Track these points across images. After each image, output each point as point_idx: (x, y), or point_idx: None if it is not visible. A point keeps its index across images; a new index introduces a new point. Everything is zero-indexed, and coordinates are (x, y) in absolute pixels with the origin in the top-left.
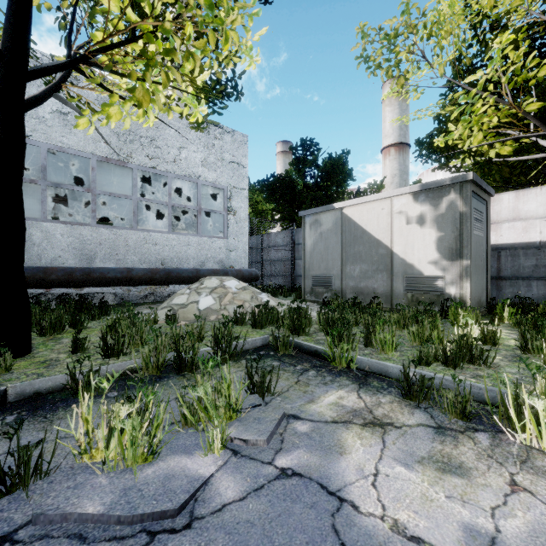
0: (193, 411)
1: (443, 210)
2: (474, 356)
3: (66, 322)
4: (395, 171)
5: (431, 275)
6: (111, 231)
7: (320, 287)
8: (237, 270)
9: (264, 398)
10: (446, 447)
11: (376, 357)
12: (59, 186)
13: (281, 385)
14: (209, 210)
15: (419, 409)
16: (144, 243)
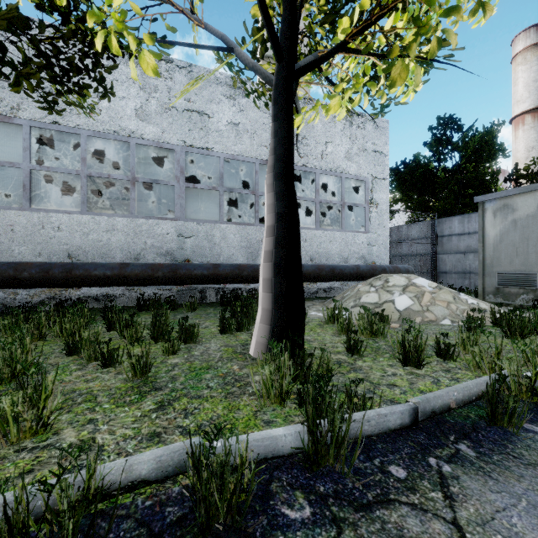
0: None
1: None
2: None
3: None
4: (532, 142)
5: None
6: None
7: (512, 287)
8: (393, 267)
9: None
10: None
11: None
12: (232, 191)
13: None
14: (352, 204)
15: None
16: None
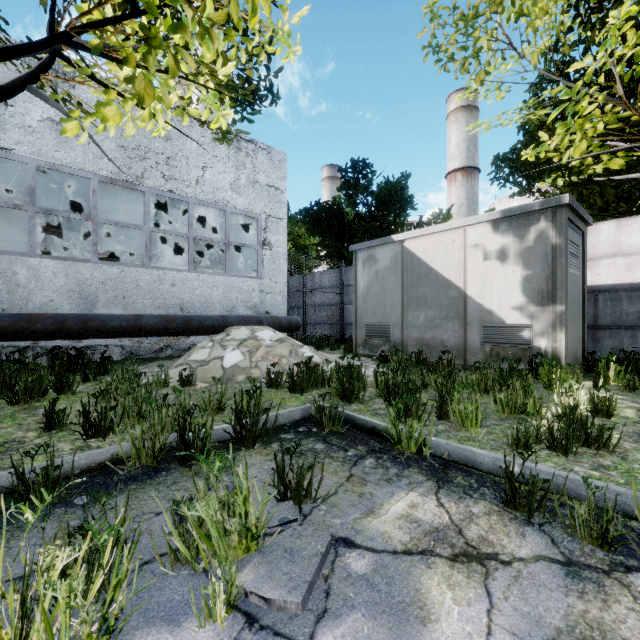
0: (188, 541)
1: (530, 242)
2: (591, 436)
3: (47, 385)
4: (462, 199)
5: (515, 323)
6: (117, 269)
7: (375, 339)
8: (274, 318)
9: (300, 510)
10: (591, 606)
11: (455, 436)
12: (51, 213)
13: (327, 482)
14: (239, 244)
15: (531, 526)
16: (159, 284)
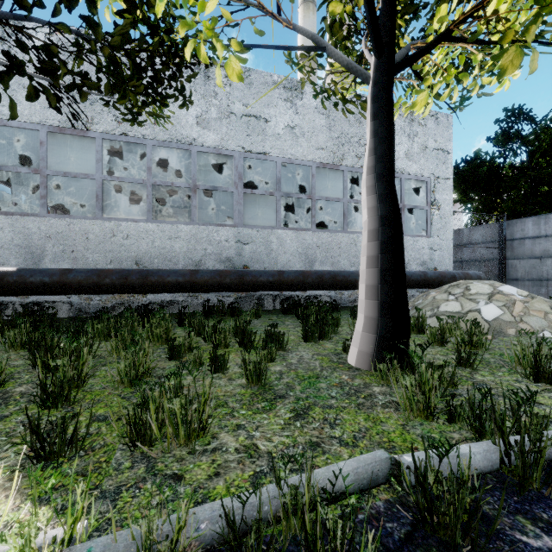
0: None
1: None
2: None
3: None
4: None
5: None
6: (327, 235)
7: None
8: (464, 273)
9: None
10: None
11: None
12: (288, 195)
13: None
14: (412, 206)
15: None
16: (353, 246)
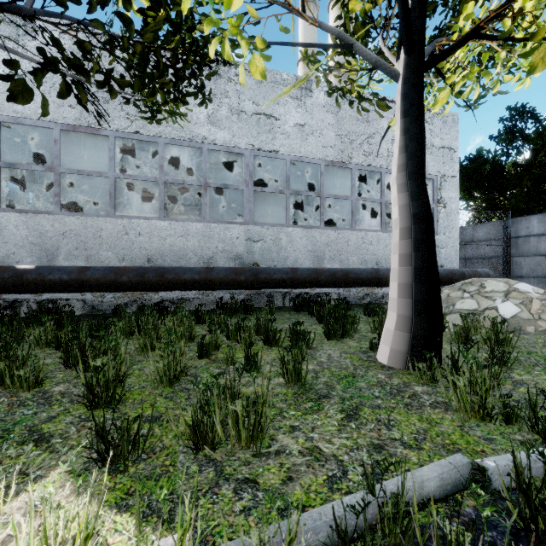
0: None
1: None
2: None
3: None
4: None
5: None
6: (335, 233)
7: None
8: (472, 270)
9: None
10: None
11: None
12: (298, 193)
13: None
14: None
15: None
16: (361, 243)
